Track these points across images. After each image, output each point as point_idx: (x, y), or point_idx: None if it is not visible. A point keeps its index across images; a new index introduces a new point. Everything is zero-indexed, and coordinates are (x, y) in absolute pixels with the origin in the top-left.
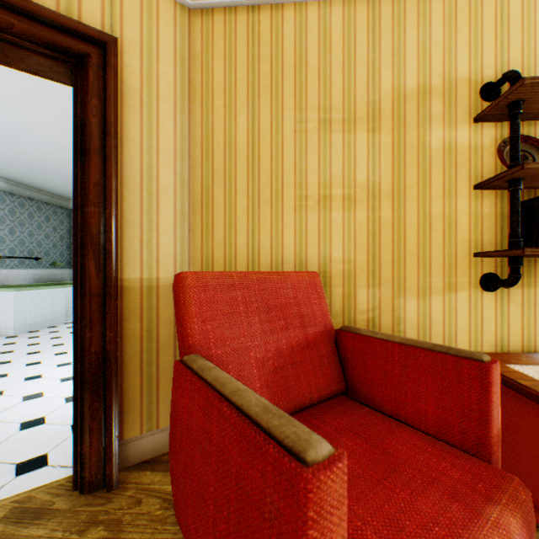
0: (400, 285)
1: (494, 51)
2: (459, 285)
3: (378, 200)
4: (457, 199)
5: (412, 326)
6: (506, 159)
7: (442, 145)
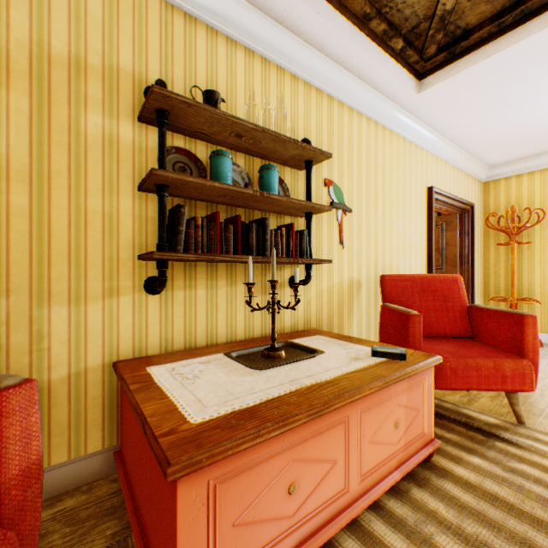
0: (44, 291)
1: (160, 59)
2: (123, 289)
3: (7, 179)
4: (121, 197)
5: (62, 340)
6: (169, 167)
7: (103, 134)
